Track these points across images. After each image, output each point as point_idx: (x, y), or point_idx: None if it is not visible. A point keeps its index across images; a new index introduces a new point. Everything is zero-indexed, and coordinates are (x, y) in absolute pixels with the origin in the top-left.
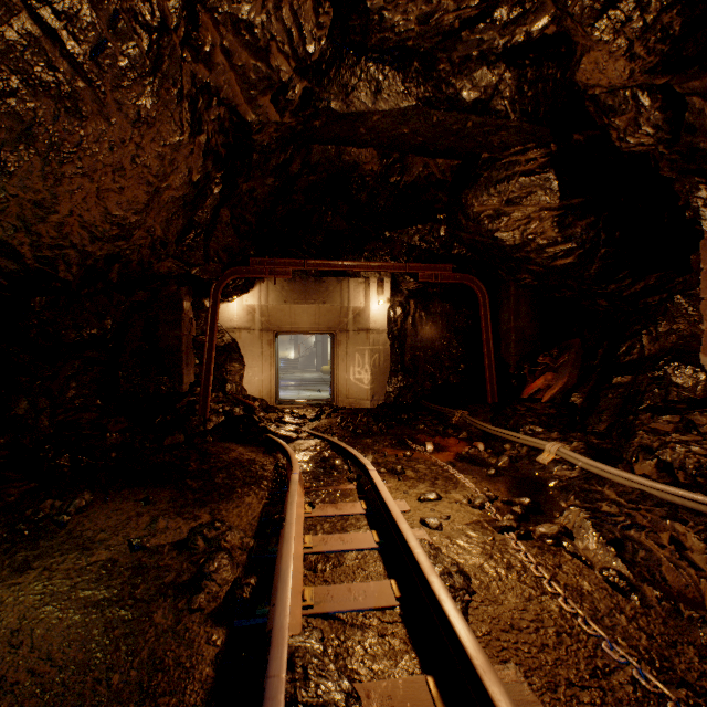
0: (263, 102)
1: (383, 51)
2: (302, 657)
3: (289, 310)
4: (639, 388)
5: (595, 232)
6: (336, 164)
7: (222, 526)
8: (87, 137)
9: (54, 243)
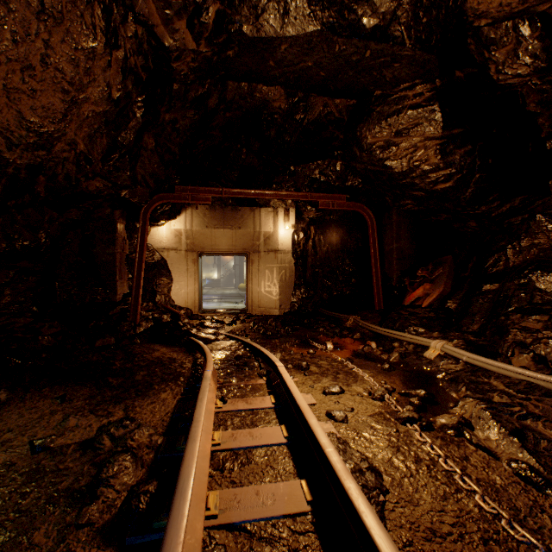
0: (179, 26)
1: None
2: None
3: (211, 234)
4: (507, 293)
5: (472, 159)
6: (248, 101)
7: (131, 424)
8: None
9: None
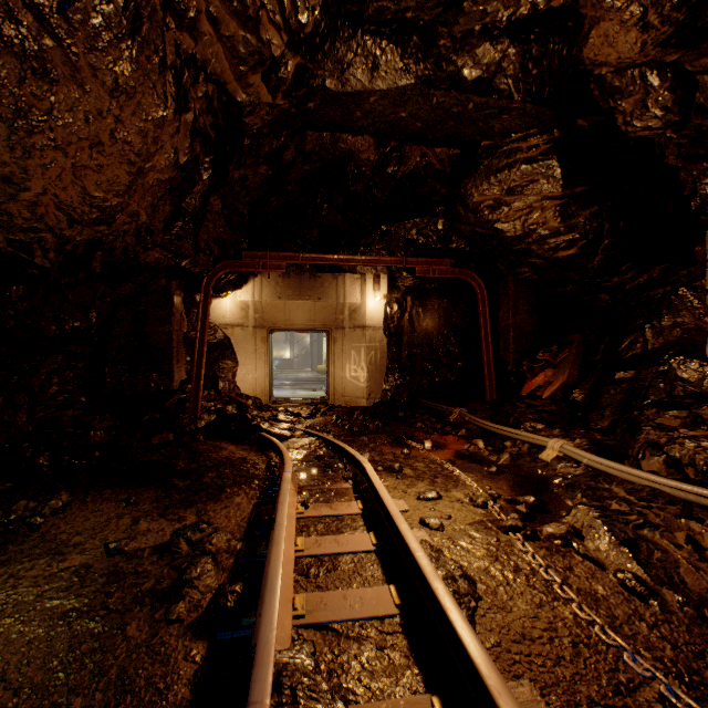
0: (254, 80)
1: (381, 23)
2: (290, 677)
3: (284, 307)
4: (643, 383)
5: (599, 222)
6: (331, 152)
7: (208, 528)
8: (59, 104)
9: (28, 225)
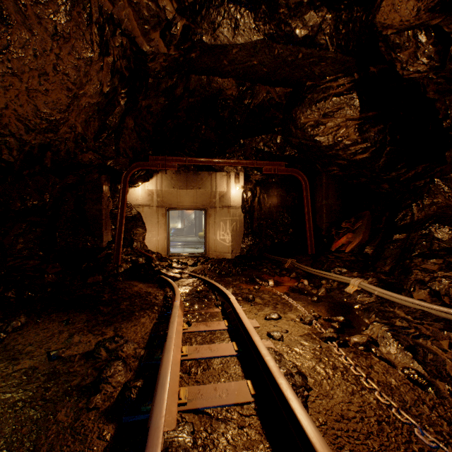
0: (154, 36)
1: None
2: None
3: (176, 193)
4: (412, 241)
5: (383, 135)
6: (207, 89)
7: (120, 340)
8: (14, 42)
9: None
